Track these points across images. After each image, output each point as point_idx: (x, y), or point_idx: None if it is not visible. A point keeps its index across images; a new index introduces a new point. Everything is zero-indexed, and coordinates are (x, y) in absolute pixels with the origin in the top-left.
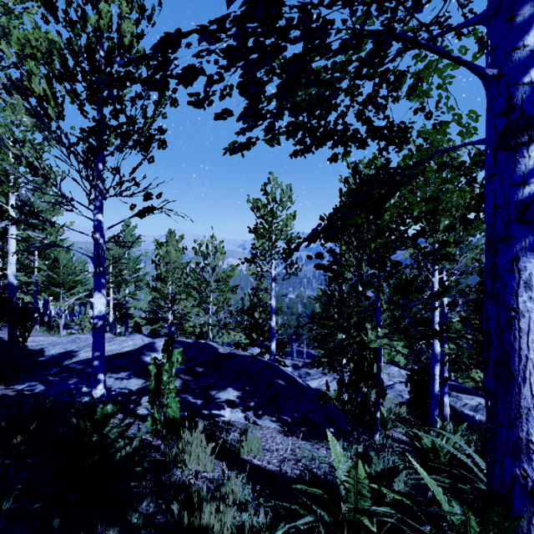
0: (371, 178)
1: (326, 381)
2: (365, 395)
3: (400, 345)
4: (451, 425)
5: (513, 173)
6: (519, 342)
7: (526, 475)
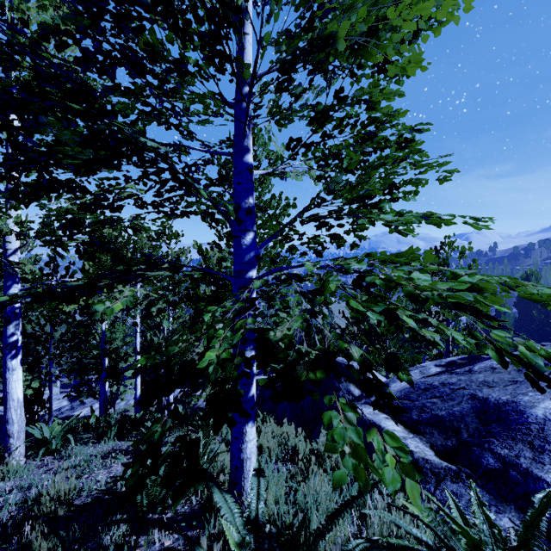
0: (35, 282)
1: (91, 407)
2: (35, 415)
3: (37, 383)
4: (137, 415)
5: (5, 333)
6: (6, 388)
7: (7, 429)
